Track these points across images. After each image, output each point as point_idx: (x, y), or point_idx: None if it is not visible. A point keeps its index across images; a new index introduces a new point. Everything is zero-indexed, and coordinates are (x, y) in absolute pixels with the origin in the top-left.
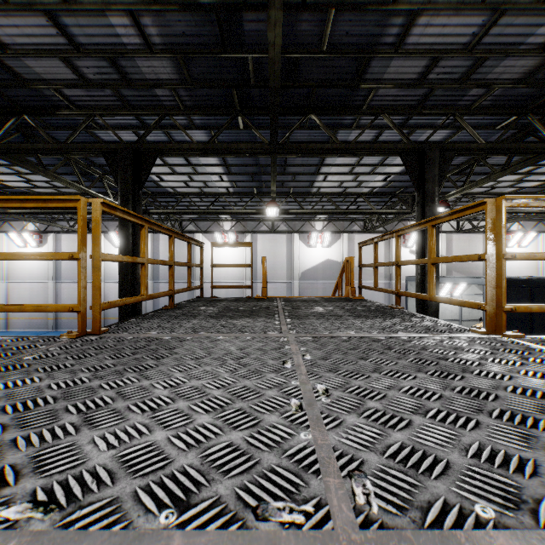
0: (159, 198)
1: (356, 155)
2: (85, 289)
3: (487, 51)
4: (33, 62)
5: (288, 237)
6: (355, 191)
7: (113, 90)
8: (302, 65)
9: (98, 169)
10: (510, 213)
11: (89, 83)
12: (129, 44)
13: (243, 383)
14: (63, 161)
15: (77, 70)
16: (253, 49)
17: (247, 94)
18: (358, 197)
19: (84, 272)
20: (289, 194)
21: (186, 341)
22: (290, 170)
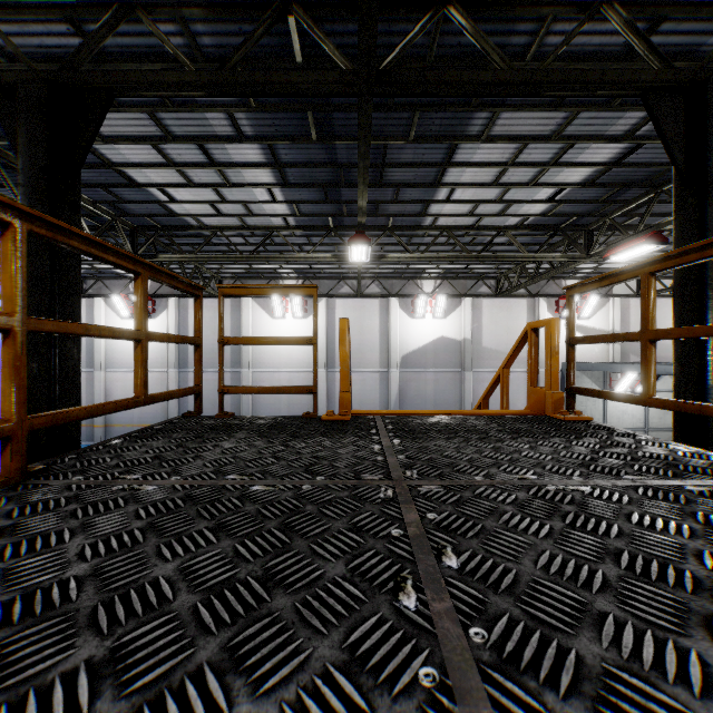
0: (178, 238)
1: (515, 139)
2: None
3: None
4: None
5: (382, 303)
6: (495, 223)
7: None
8: None
9: None
10: None
11: None
12: None
13: None
14: None
15: None
16: None
17: None
18: (498, 233)
19: None
20: (387, 228)
21: None
22: (391, 178)
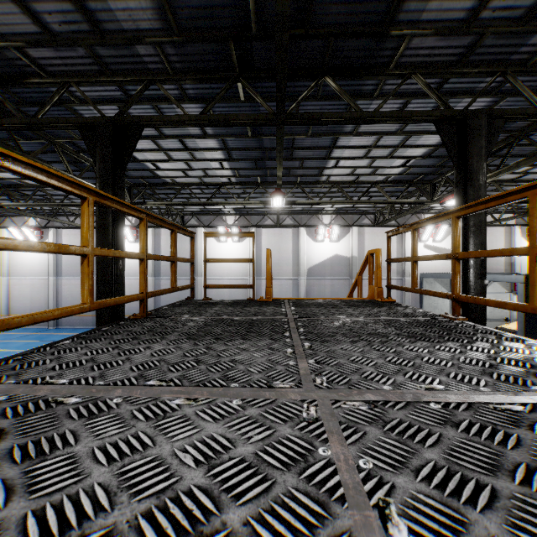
0: (158, 190)
1: (374, 134)
2: None
3: None
4: None
5: (294, 231)
6: (368, 179)
7: (86, 48)
8: (318, 1)
9: (88, 155)
10: None
11: (56, 38)
12: None
13: None
14: (46, 145)
15: (37, 18)
16: None
17: (248, 51)
18: (371, 186)
19: None
20: (296, 183)
21: (100, 418)
22: (298, 155)
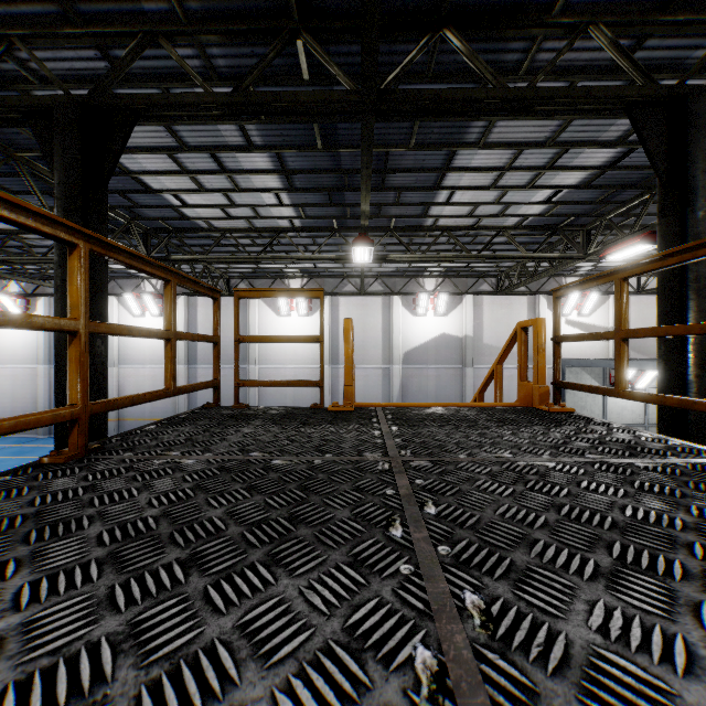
0: (189, 240)
1: (511, 145)
2: None
3: None
4: None
5: (384, 300)
6: (494, 223)
7: None
8: None
9: None
10: None
11: None
12: None
13: None
14: (2, 160)
15: None
16: None
17: None
18: (498, 233)
19: None
20: (389, 229)
21: None
22: (393, 182)
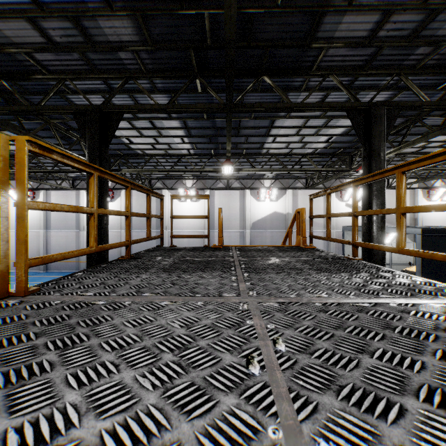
0: (131, 159)
1: (303, 117)
2: (8, 242)
3: (441, 3)
4: (2, 25)
5: (241, 192)
6: (300, 151)
7: (80, 53)
8: (257, 23)
9: (75, 132)
10: (438, 170)
11: (57, 46)
12: (90, 3)
13: (176, 432)
14: (43, 125)
15: (44, 32)
16: (209, 6)
17: (204, 56)
18: (302, 157)
19: (6, 223)
20: (242, 155)
21: (121, 310)
22: (243, 133)
